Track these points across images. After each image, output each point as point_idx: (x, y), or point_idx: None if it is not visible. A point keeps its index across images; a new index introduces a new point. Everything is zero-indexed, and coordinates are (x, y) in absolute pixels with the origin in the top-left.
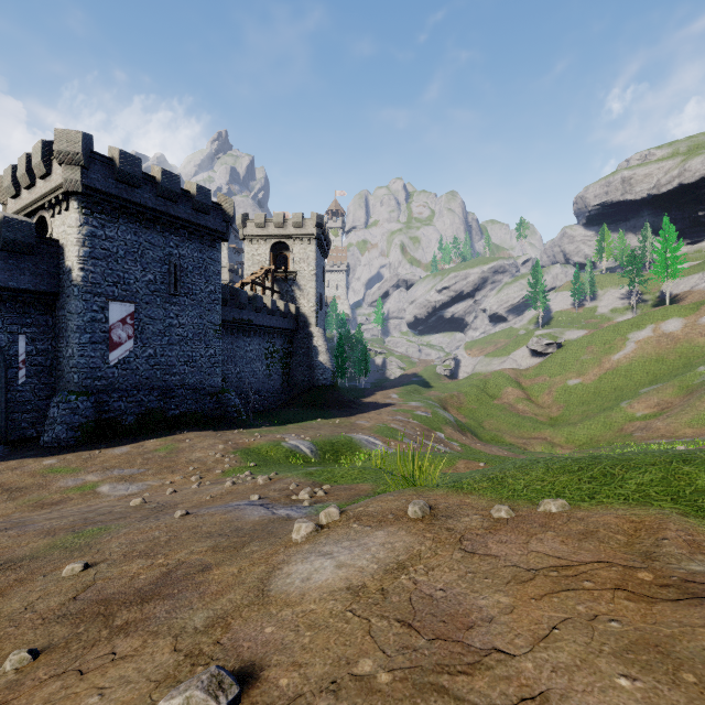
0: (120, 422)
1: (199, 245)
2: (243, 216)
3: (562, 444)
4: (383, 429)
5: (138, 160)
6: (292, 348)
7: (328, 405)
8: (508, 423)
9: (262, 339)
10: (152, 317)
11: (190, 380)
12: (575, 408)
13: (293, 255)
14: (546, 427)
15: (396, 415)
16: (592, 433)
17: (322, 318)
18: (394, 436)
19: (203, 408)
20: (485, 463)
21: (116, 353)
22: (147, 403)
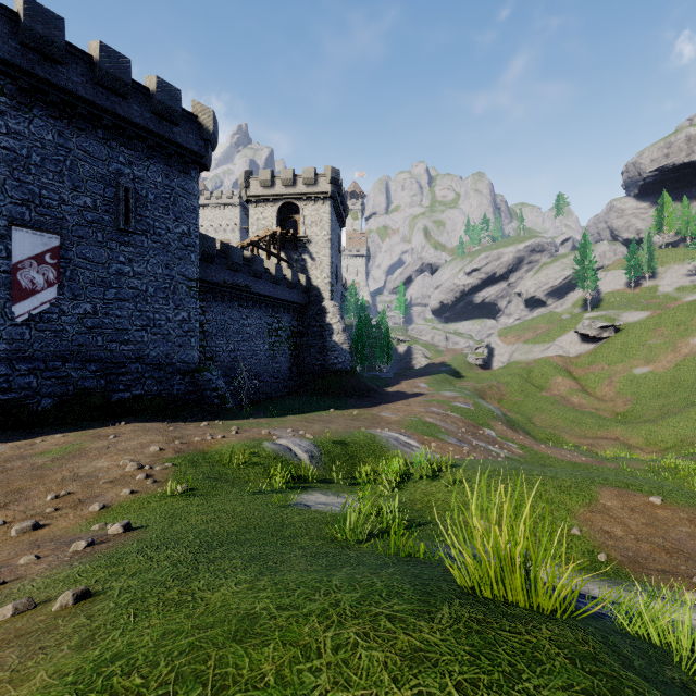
0: (28, 407)
1: (165, 167)
2: (246, 173)
3: (641, 446)
4: (416, 423)
5: (58, 19)
6: (302, 327)
7: (344, 394)
8: (564, 419)
9: (264, 313)
10: (89, 259)
11: (150, 352)
12: (649, 401)
13: (304, 217)
14: (616, 425)
15: (429, 407)
16: (681, 433)
17: (338, 295)
18: (434, 434)
19: (169, 390)
20: (661, 497)
21: (26, 304)
22: (76, 381)
